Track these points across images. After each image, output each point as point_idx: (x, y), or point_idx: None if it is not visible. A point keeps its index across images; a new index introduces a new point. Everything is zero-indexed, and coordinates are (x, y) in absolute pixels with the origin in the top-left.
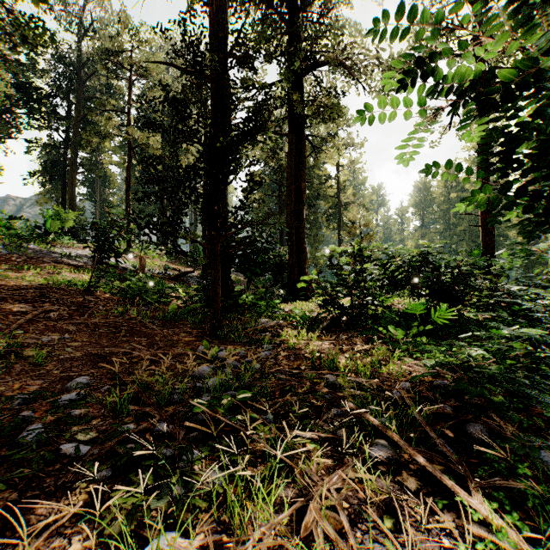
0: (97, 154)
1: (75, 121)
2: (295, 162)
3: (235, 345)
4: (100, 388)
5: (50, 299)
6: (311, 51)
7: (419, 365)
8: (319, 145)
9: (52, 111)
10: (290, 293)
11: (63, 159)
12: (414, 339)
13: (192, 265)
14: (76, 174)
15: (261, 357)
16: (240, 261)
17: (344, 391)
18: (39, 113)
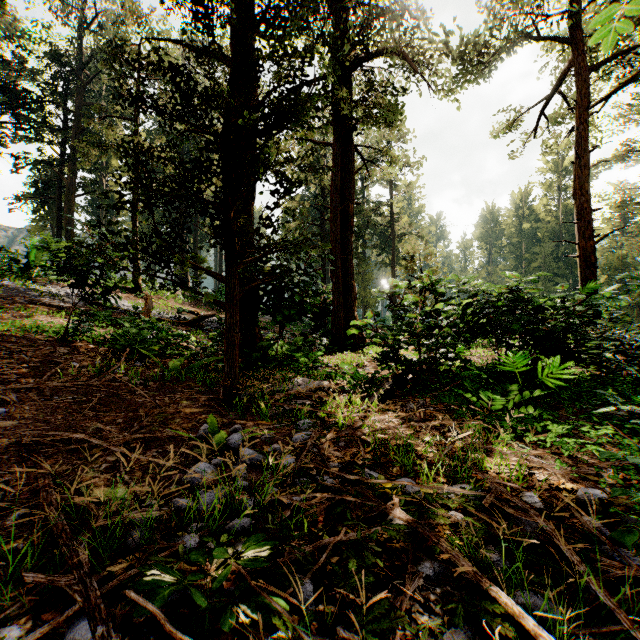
0: (102, 174)
1: (72, 132)
2: (341, 179)
3: (258, 420)
4: (8, 514)
5: (1, 352)
6: (362, 37)
7: (537, 455)
8: (369, 164)
9: (45, 120)
10: (336, 342)
11: (58, 179)
12: (518, 411)
13: (215, 307)
14: (74, 196)
15: (296, 441)
16: (269, 300)
17: (437, 518)
18: (29, 122)
